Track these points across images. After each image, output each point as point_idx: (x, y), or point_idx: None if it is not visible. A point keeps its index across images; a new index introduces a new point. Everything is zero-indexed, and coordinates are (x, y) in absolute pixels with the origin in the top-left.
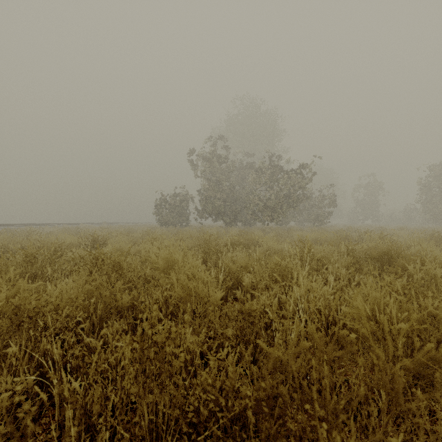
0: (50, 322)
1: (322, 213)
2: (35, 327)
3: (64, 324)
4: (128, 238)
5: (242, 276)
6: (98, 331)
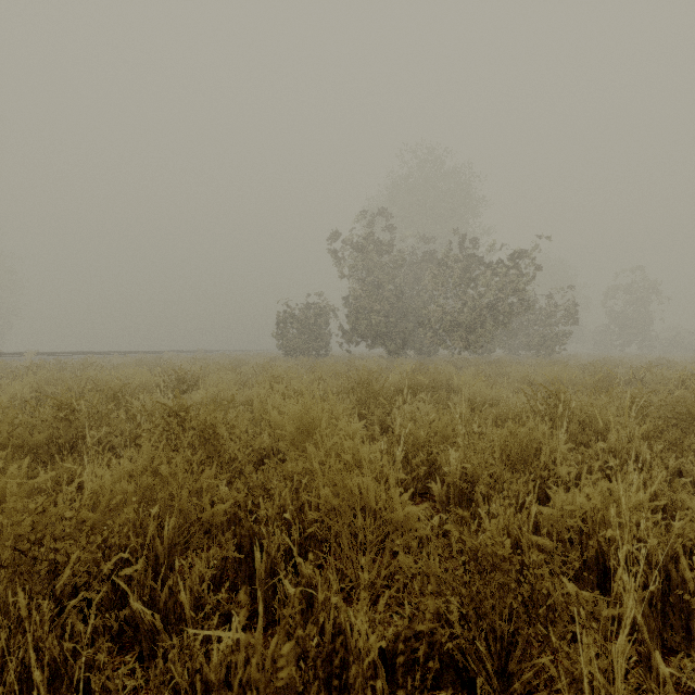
0: (21, 604)
1: (553, 334)
2: (35, 570)
3: (91, 568)
4: (234, 376)
5: (440, 453)
6: (166, 570)
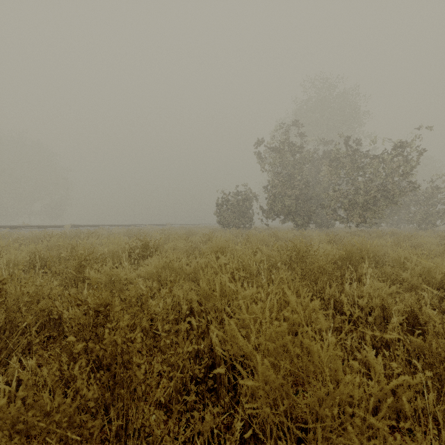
0: None
1: (434, 211)
2: None
3: None
4: (186, 243)
5: None
6: None
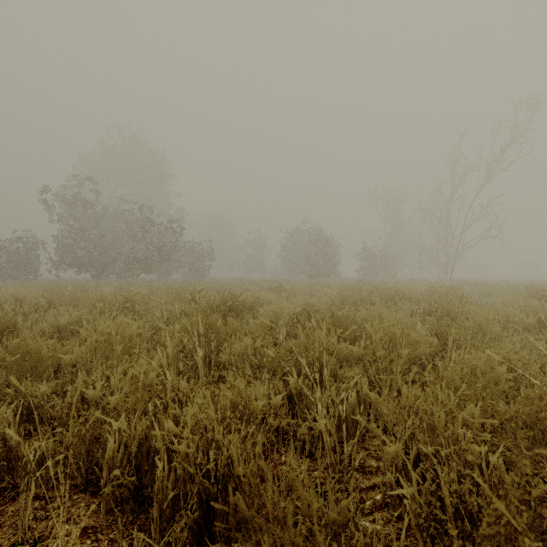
0: None
1: (202, 265)
2: None
3: None
4: None
5: None
6: None
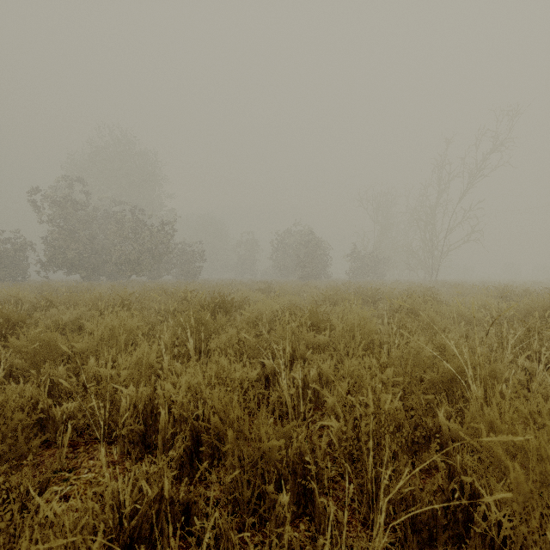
0: None
1: (193, 267)
2: None
3: None
4: None
5: None
6: None
